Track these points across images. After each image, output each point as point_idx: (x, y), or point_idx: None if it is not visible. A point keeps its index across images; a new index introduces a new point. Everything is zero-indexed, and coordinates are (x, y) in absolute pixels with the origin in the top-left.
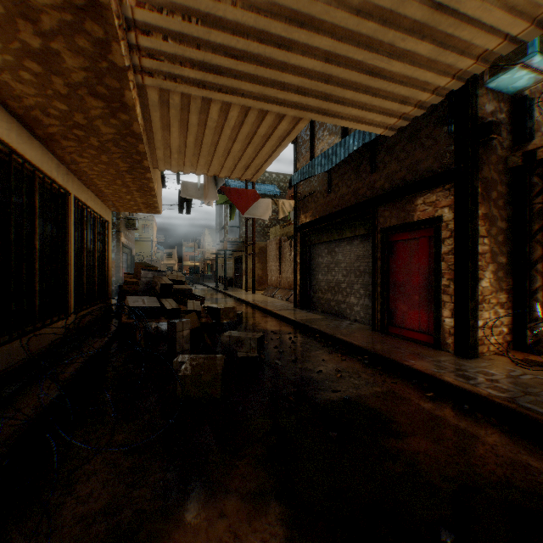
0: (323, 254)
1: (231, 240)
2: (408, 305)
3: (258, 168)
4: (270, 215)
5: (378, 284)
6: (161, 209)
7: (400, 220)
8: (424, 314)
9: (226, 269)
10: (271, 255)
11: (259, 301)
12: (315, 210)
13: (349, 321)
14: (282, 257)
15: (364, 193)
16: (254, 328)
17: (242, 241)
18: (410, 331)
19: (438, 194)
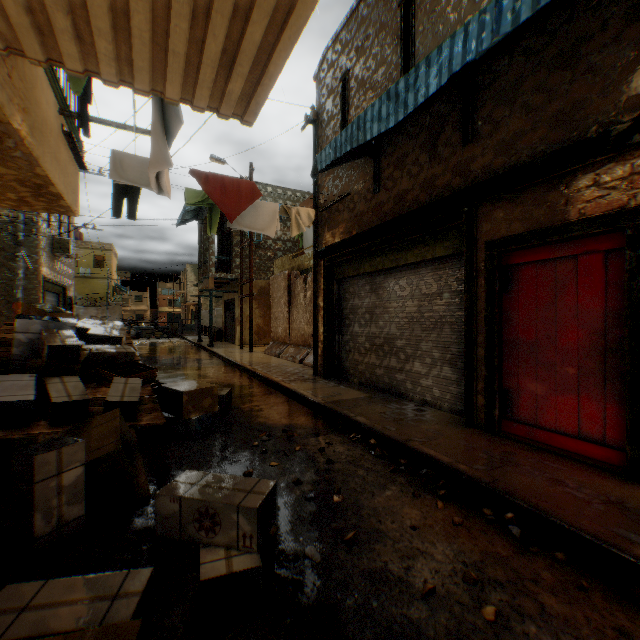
0: (363, 292)
1: (219, 276)
2: (549, 385)
3: (259, 73)
4: (273, 244)
5: (479, 343)
6: (77, 206)
7: (533, 222)
8: (592, 404)
9: (211, 317)
10: (276, 297)
11: (259, 365)
12: (350, 223)
13: (413, 402)
14: (293, 300)
15: (447, 182)
16: (250, 423)
17: (235, 278)
18: (554, 434)
19: (637, 161)
